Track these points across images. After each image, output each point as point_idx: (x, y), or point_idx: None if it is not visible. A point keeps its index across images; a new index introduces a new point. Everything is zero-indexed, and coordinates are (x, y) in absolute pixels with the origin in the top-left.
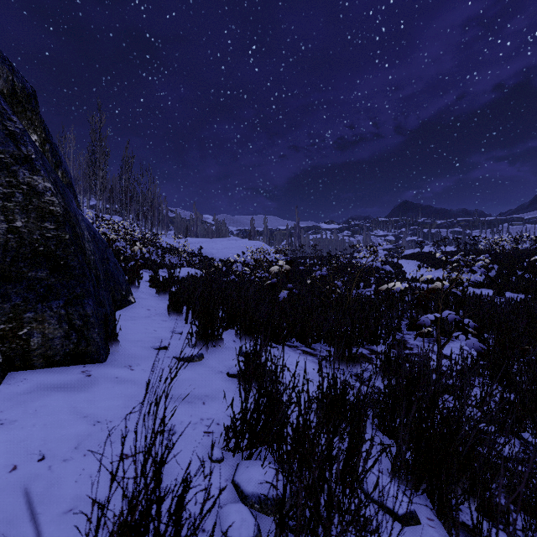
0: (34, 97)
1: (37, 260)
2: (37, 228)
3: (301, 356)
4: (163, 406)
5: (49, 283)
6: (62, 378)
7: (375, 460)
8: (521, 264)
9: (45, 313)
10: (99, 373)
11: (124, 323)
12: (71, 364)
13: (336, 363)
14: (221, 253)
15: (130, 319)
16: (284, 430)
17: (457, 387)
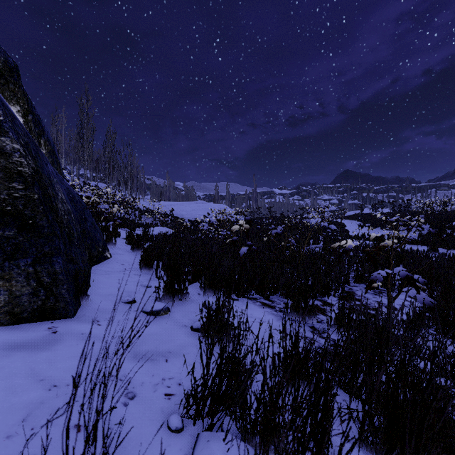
0: (17, 71)
1: (4, 219)
2: (4, 188)
3: (260, 308)
4: (125, 365)
5: (17, 241)
6: (26, 336)
7: (353, 446)
8: (450, 224)
9: (13, 271)
10: (65, 330)
11: (98, 277)
12: (39, 320)
13: (293, 315)
14: (190, 214)
15: (104, 273)
16: (247, 399)
17: (431, 353)
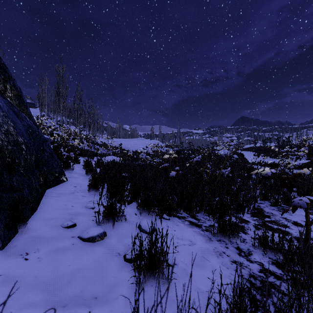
0: None
1: None
2: None
3: (189, 227)
4: None
5: None
6: None
7: None
8: None
9: None
10: None
11: (49, 200)
12: None
13: (219, 235)
14: (133, 147)
15: (56, 195)
16: None
17: None
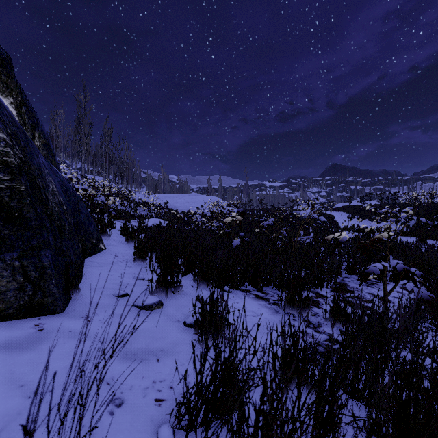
0: (9, 63)
1: None
2: None
3: (254, 300)
4: (113, 366)
5: (2, 234)
6: (10, 334)
7: None
8: (437, 215)
9: None
10: (53, 327)
11: (91, 270)
12: (25, 317)
13: (287, 308)
14: (184, 206)
15: (98, 265)
16: (244, 410)
17: None
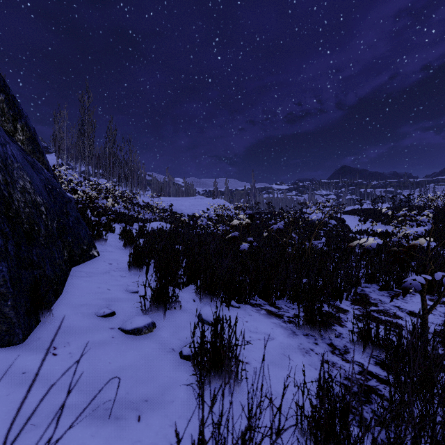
0: None
1: None
2: None
3: (266, 318)
4: (72, 433)
5: None
6: None
7: None
8: None
9: None
10: (0, 367)
11: (76, 281)
12: None
13: (306, 328)
14: (189, 210)
15: (85, 275)
16: None
17: None
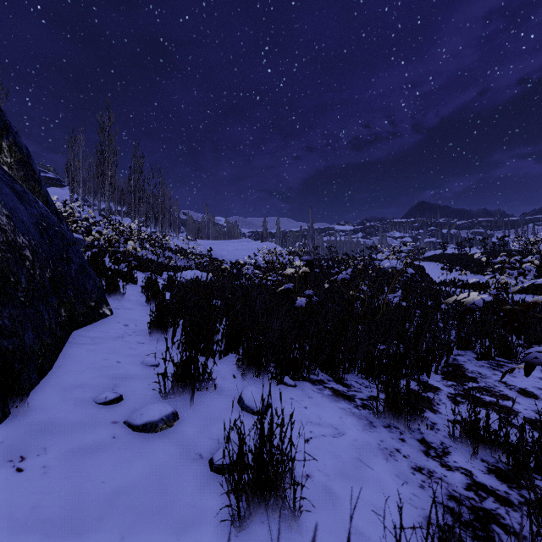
0: None
1: None
2: None
3: (332, 401)
4: None
5: None
6: None
7: None
8: None
9: None
10: None
11: (75, 350)
12: None
13: (387, 417)
14: (232, 255)
15: (89, 342)
16: None
17: None
